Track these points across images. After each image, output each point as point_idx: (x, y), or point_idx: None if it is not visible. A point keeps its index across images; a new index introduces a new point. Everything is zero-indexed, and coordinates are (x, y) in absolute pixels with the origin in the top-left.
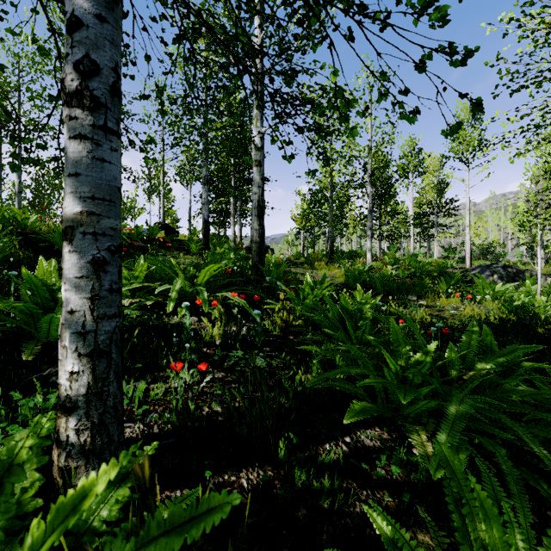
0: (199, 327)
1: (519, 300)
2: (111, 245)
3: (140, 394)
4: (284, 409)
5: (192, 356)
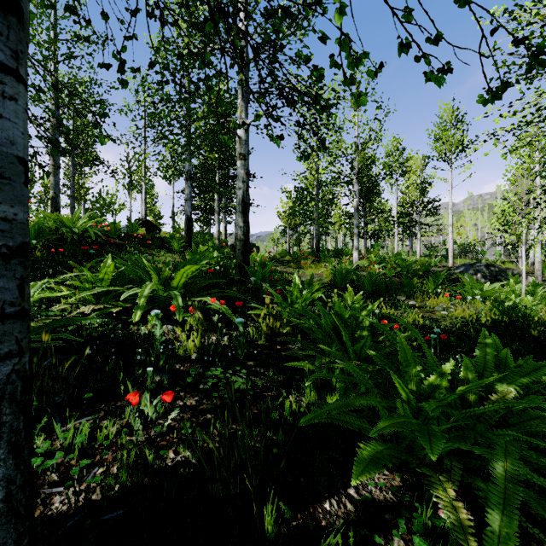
0: (173, 337)
1: (510, 300)
2: (2, 246)
3: (84, 439)
4: (271, 455)
5: (160, 377)
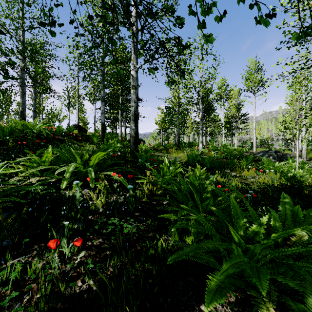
0: (89, 197)
1: (291, 172)
2: None
3: (17, 274)
4: (148, 284)
5: (77, 225)
